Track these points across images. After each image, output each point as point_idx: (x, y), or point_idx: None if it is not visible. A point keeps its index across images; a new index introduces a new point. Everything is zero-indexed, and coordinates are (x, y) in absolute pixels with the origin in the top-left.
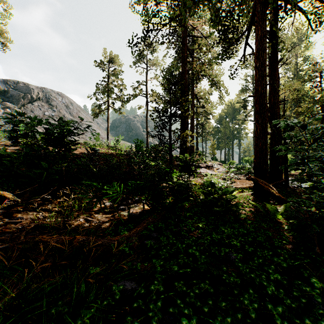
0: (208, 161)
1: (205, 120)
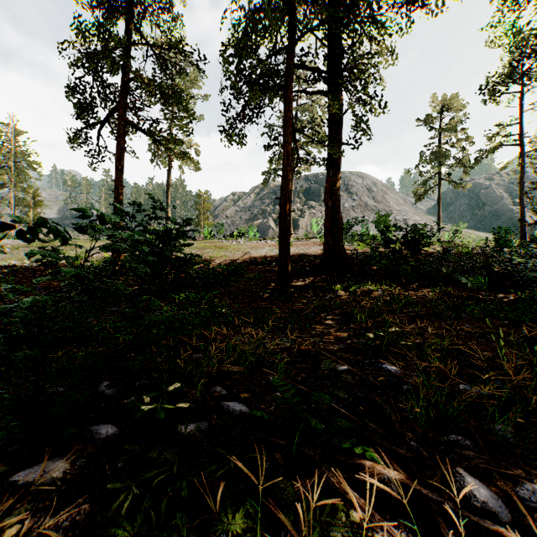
0: None
1: None
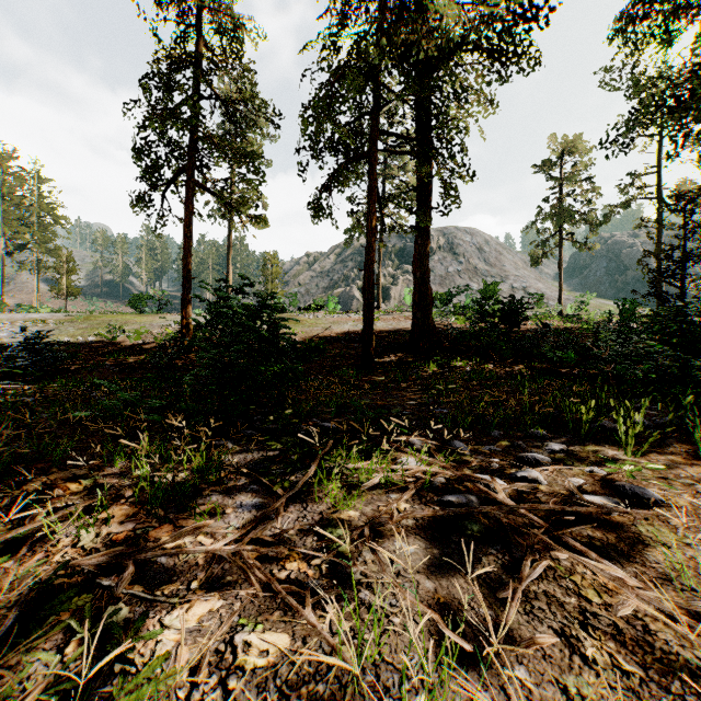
0: None
1: None
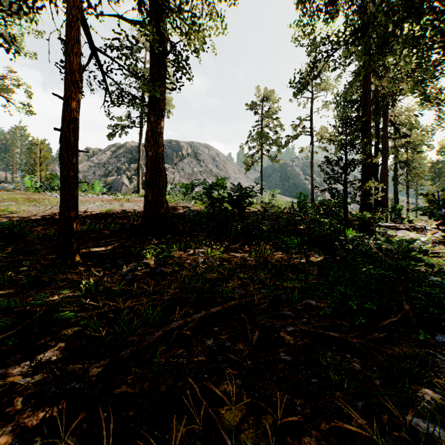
0: (418, 220)
1: (413, 154)
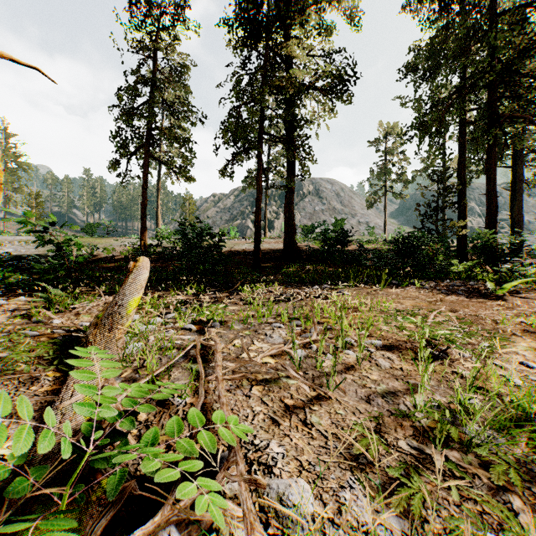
0: None
1: None
